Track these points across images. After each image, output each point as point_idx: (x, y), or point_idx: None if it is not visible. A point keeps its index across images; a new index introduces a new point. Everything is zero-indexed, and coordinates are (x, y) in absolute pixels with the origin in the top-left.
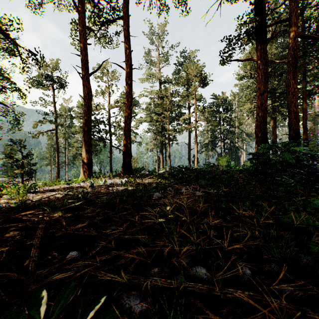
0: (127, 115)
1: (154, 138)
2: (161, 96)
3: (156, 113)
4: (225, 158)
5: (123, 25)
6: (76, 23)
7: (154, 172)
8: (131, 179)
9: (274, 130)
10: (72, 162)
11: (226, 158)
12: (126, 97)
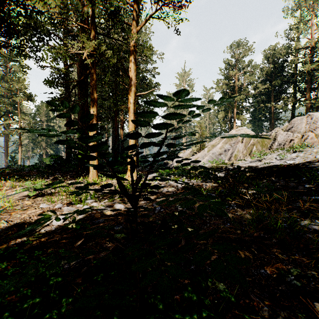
0: None
1: None
2: None
3: None
4: (48, 159)
5: None
6: None
7: None
8: None
9: None
10: None
11: (49, 158)
12: None
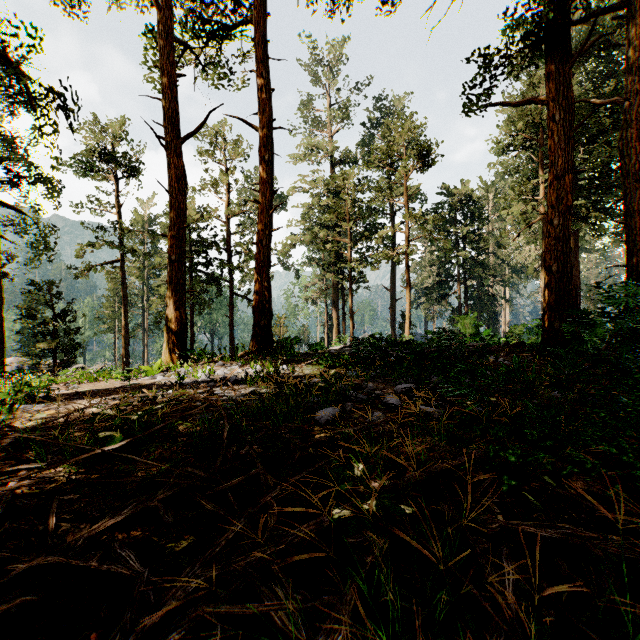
0: (263, 228)
1: (320, 278)
2: (334, 191)
3: (324, 226)
4: (469, 319)
5: (255, 35)
6: (155, 35)
7: (321, 348)
8: (268, 366)
9: (576, 259)
10: (156, 326)
11: (471, 318)
12: (261, 190)
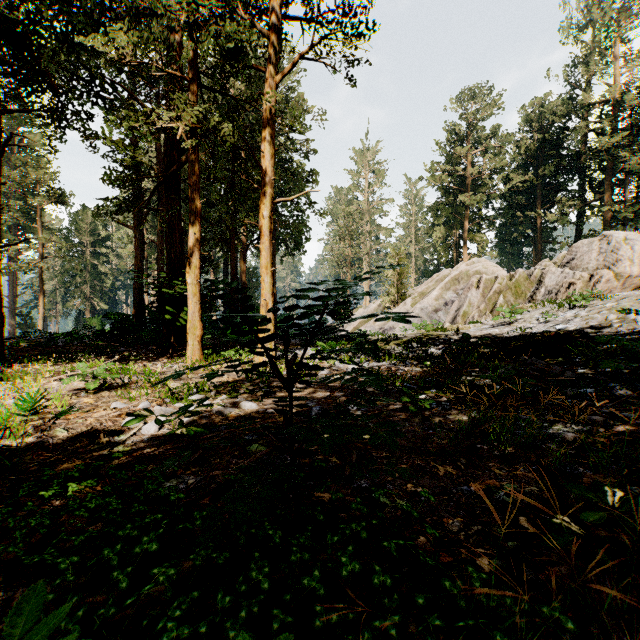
0: None
1: None
2: None
3: None
4: (97, 320)
5: None
6: None
7: None
8: None
9: None
10: None
11: (98, 319)
12: None
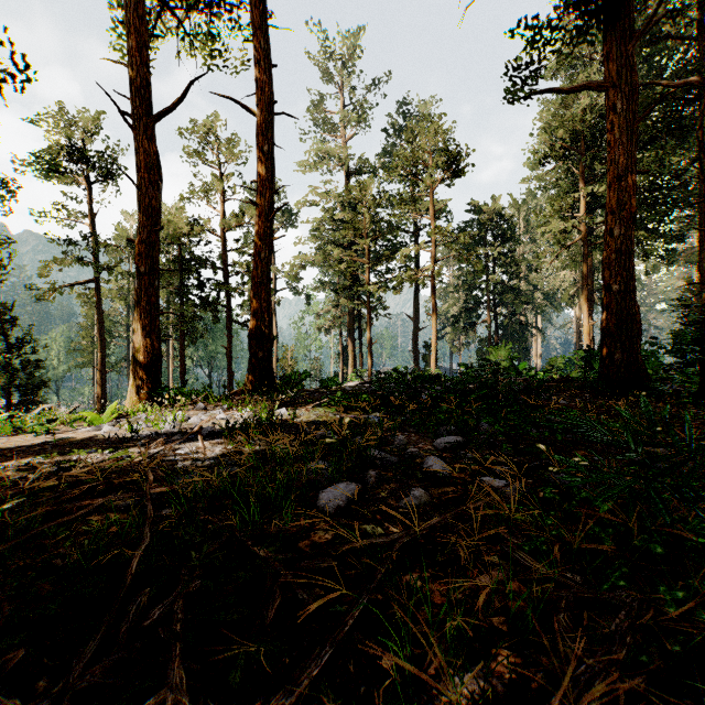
0: (262, 236)
1: (334, 304)
2: (350, 205)
3: (338, 245)
4: (503, 350)
5: None
6: None
7: (334, 384)
8: (261, 411)
9: None
10: None
11: (505, 349)
12: (259, 189)
